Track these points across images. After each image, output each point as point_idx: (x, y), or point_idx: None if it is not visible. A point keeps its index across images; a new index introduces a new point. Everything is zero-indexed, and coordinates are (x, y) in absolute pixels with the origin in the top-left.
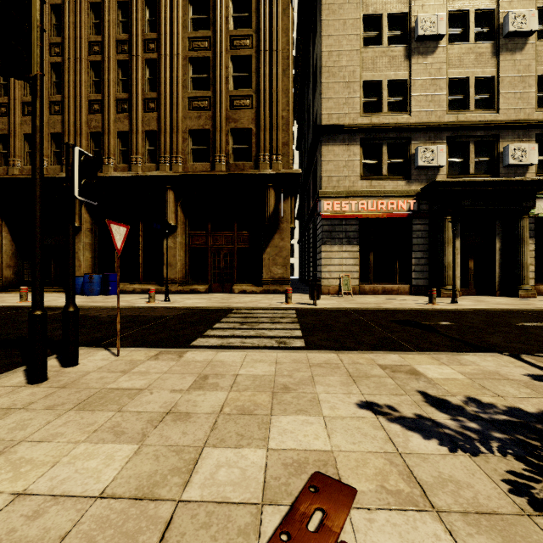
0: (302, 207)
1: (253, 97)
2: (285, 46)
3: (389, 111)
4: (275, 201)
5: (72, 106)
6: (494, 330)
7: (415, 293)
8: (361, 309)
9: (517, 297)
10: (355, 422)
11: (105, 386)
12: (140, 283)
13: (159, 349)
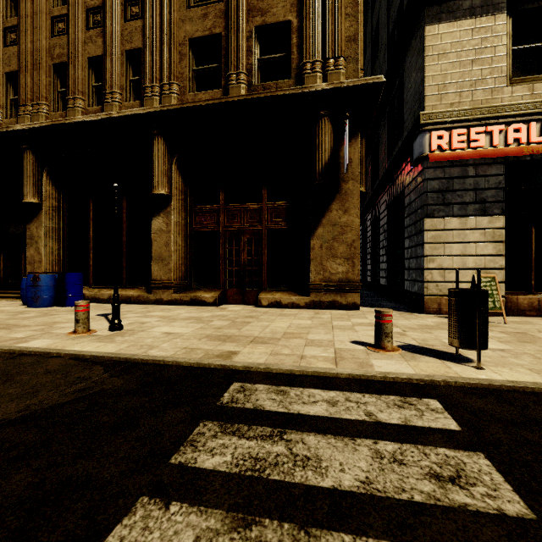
0: None
1: None
2: None
3: None
4: (332, 143)
5: (30, 29)
6: None
7: None
8: None
9: None
10: None
11: None
12: (122, 287)
13: None
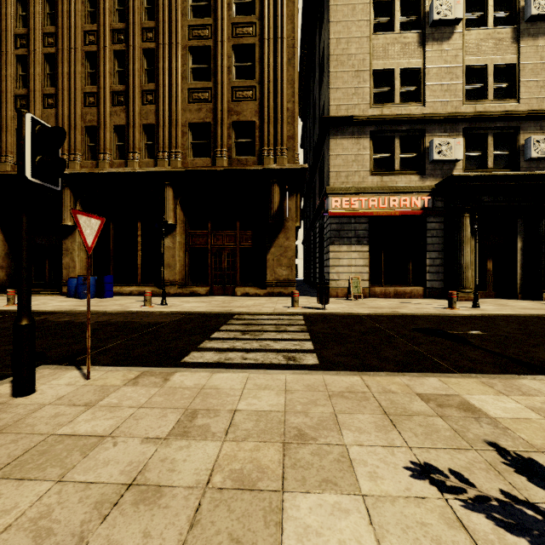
0: (307, 206)
1: (256, 88)
2: (290, 33)
3: (402, 102)
4: (279, 198)
5: (66, 99)
6: (536, 342)
7: (429, 296)
8: (375, 314)
9: (541, 300)
10: (413, 508)
11: (56, 430)
12: (137, 285)
13: (142, 369)
